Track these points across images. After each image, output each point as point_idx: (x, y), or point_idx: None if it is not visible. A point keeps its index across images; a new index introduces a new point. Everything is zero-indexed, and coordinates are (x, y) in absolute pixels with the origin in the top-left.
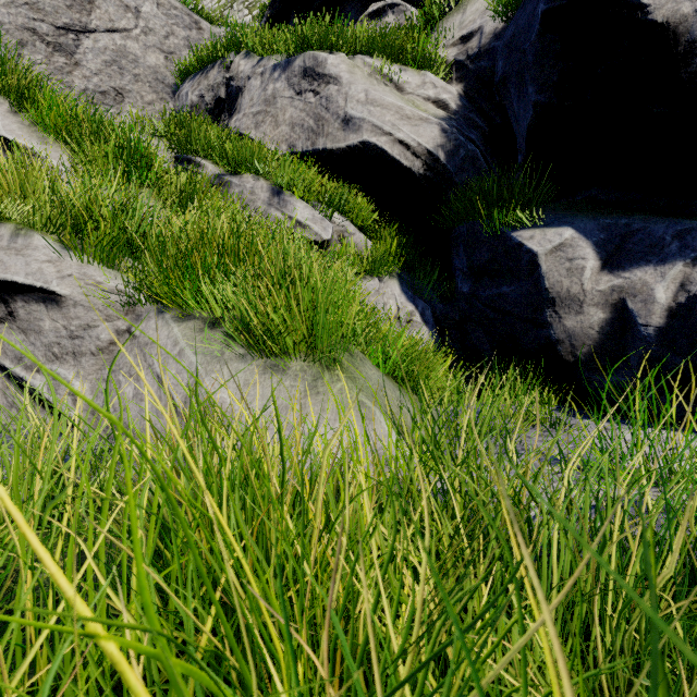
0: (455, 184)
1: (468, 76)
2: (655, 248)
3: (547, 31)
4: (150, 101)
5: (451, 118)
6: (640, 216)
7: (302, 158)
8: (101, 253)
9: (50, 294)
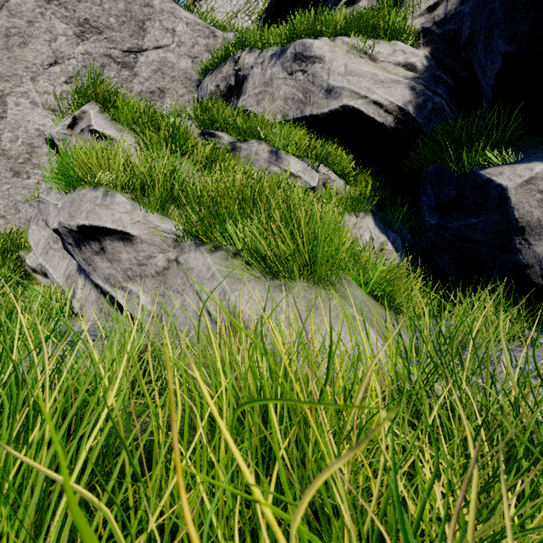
0: (423, 133)
1: (435, 40)
2: None
3: None
4: (182, 94)
5: (419, 77)
6: None
7: (293, 124)
8: (158, 205)
9: (126, 235)
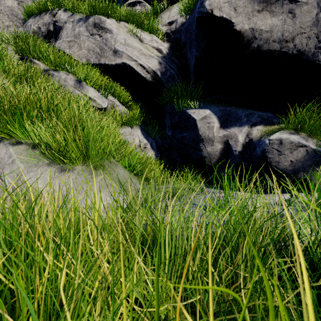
0: (165, 87)
1: (171, 40)
2: (238, 120)
3: (199, 26)
4: (8, 25)
5: (164, 57)
6: (234, 107)
7: (93, 67)
8: None
9: None
